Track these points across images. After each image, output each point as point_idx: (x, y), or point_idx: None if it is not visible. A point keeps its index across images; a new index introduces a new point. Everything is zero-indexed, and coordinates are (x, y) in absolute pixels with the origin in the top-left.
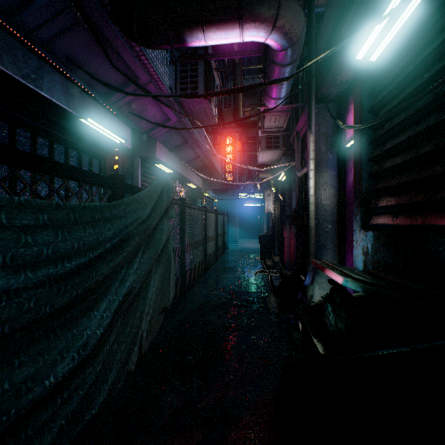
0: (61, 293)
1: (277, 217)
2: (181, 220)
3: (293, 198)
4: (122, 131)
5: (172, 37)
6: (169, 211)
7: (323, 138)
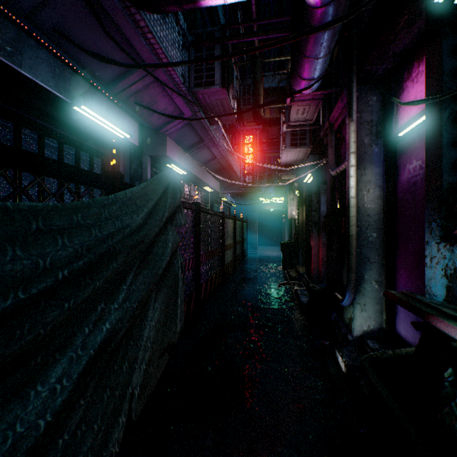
0: None
1: (302, 224)
2: (195, 227)
3: (321, 202)
4: (127, 124)
5: None
6: (176, 217)
7: (366, 127)
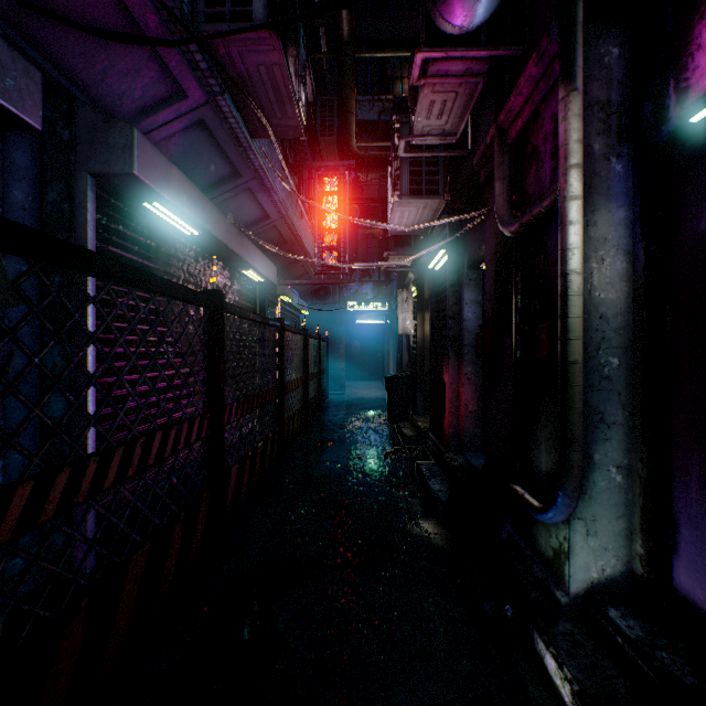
0: None
1: (422, 343)
2: (210, 346)
3: (464, 301)
4: None
5: None
6: None
7: (597, 115)
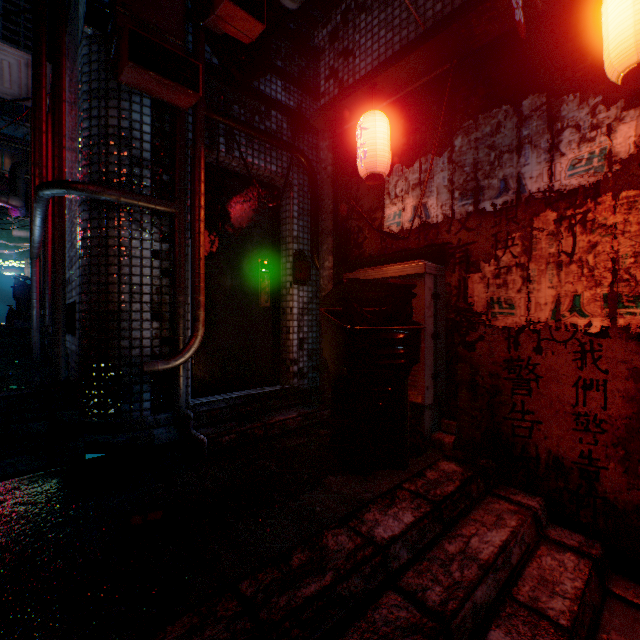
0: None
1: None
2: None
3: None
4: None
5: None
6: None
7: None
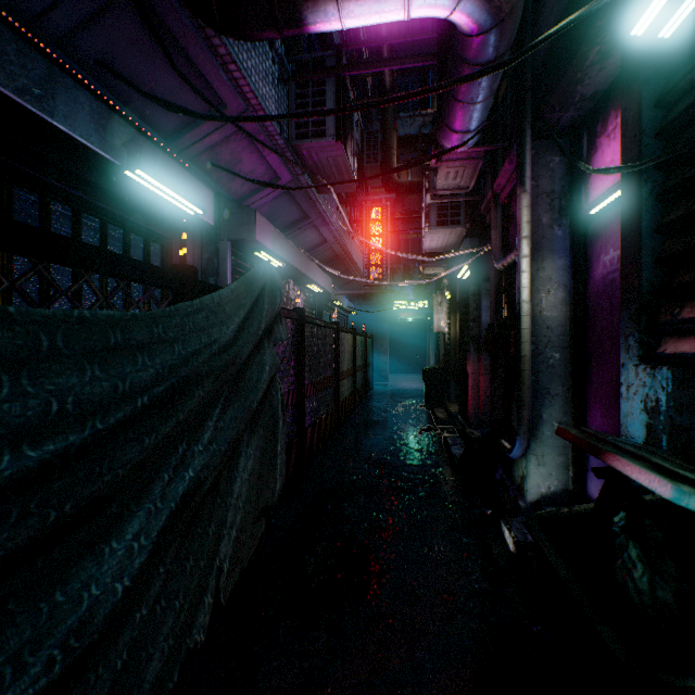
0: (11, 523)
1: (454, 340)
2: (297, 345)
3: (483, 308)
4: (198, 195)
5: (279, 13)
6: (274, 330)
7: (545, 200)
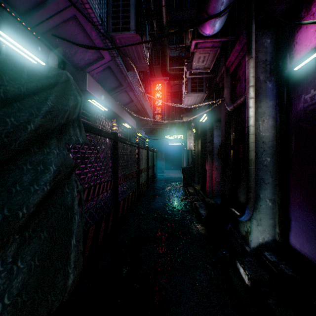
0: None
1: (197, 153)
2: (113, 154)
3: (214, 135)
4: (43, 54)
5: None
6: (69, 132)
7: (261, 65)
